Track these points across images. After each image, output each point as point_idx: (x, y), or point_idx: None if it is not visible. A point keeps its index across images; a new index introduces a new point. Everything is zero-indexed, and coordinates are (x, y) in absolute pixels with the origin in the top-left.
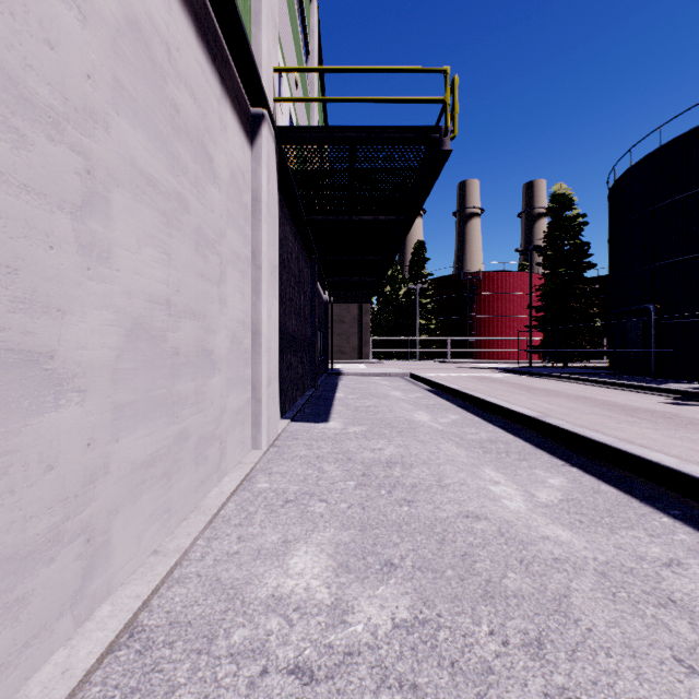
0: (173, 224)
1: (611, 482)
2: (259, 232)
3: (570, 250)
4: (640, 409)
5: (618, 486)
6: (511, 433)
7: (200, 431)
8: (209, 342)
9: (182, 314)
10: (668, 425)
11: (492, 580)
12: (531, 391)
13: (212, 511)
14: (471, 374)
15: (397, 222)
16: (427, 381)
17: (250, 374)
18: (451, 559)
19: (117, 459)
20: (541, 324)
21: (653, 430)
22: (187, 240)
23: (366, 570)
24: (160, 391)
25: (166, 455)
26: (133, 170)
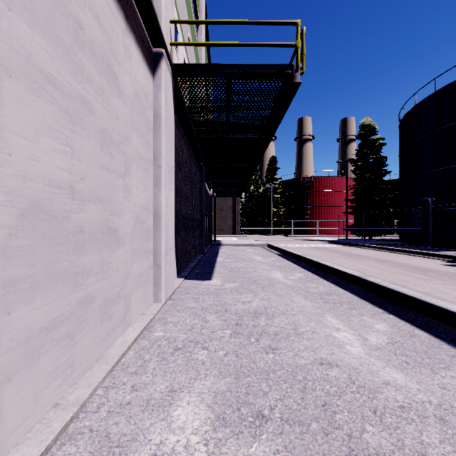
0: (76, 122)
1: (421, 327)
2: (159, 140)
3: (373, 162)
4: (428, 269)
5: (428, 330)
6: (341, 287)
7: (105, 294)
8: (114, 222)
9: (87, 198)
10: (452, 281)
11: (353, 434)
12: (350, 256)
13: (113, 360)
14: (308, 244)
15: (259, 139)
16: (279, 249)
17: (152, 246)
18: (314, 410)
19: (8, 330)
20: (354, 211)
21: (443, 286)
22: (92, 138)
23: (240, 423)
24: (61, 264)
25: (69, 319)
26: (30, 66)
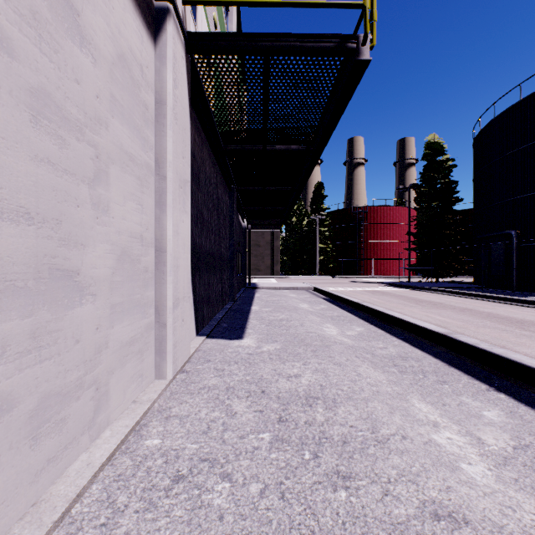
0: None
1: None
2: (163, 138)
3: (442, 187)
4: (525, 321)
5: None
6: (417, 347)
7: (45, 388)
8: (68, 258)
9: None
10: None
11: None
12: (419, 303)
13: (53, 516)
14: (363, 287)
15: (307, 151)
16: (329, 294)
17: (153, 295)
18: None
19: None
20: (418, 247)
21: None
22: (5, 97)
23: None
24: None
25: None
26: None
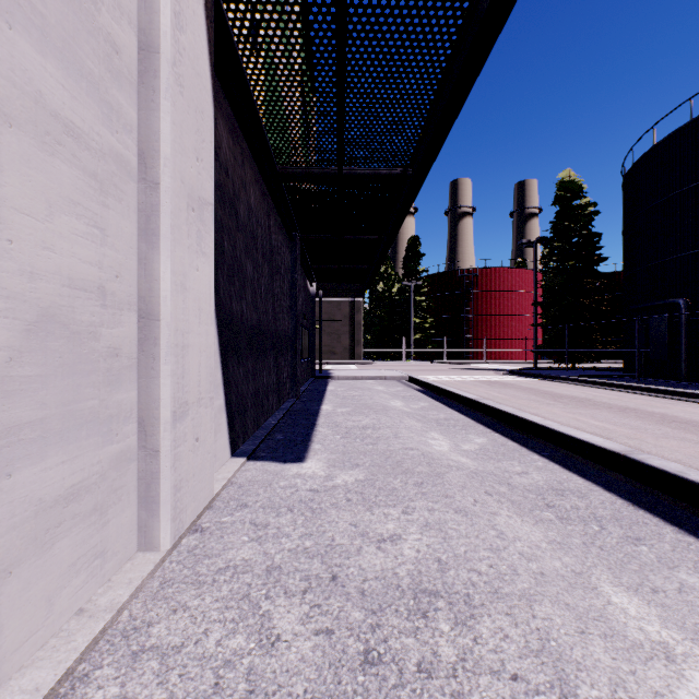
0: None
1: None
2: (153, 113)
3: (580, 242)
4: None
5: None
6: (574, 471)
7: None
8: None
9: None
10: None
11: None
12: (559, 400)
13: None
14: (475, 376)
15: (402, 176)
16: (431, 387)
17: (133, 398)
18: None
19: None
20: (547, 322)
21: None
22: None
23: None
24: None
25: None
26: None
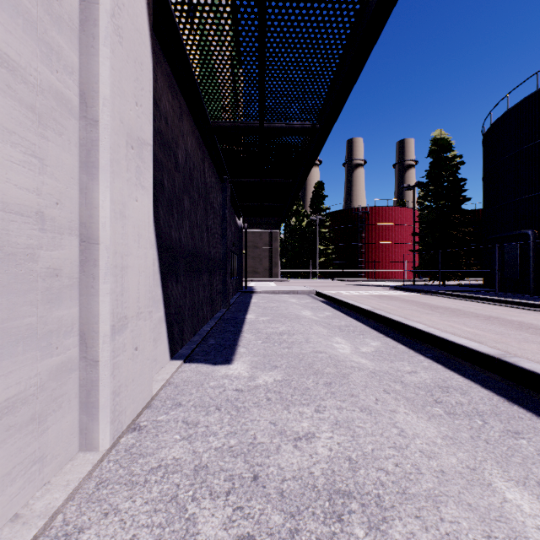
0: None
1: None
2: (93, 57)
3: (449, 186)
4: None
5: None
6: (455, 370)
7: None
8: None
9: None
10: None
11: None
12: (435, 310)
13: None
14: (367, 291)
15: (312, 129)
16: (333, 299)
17: (74, 314)
18: None
19: None
20: (424, 249)
21: None
22: None
23: None
24: None
25: None
26: None
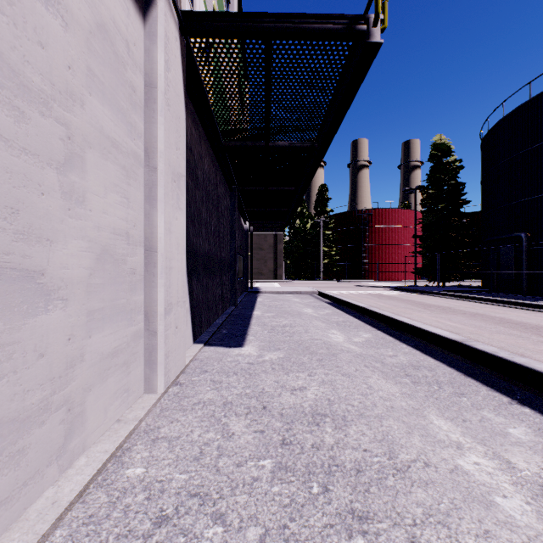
0: None
1: None
2: (153, 125)
3: (449, 189)
4: (541, 327)
5: None
6: (429, 355)
7: None
8: (29, 256)
9: None
10: None
11: None
12: (428, 308)
13: None
14: (368, 291)
15: (311, 148)
16: (334, 299)
17: (142, 300)
18: None
19: None
20: (424, 251)
21: None
22: None
23: None
24: None
25: None
26: None
